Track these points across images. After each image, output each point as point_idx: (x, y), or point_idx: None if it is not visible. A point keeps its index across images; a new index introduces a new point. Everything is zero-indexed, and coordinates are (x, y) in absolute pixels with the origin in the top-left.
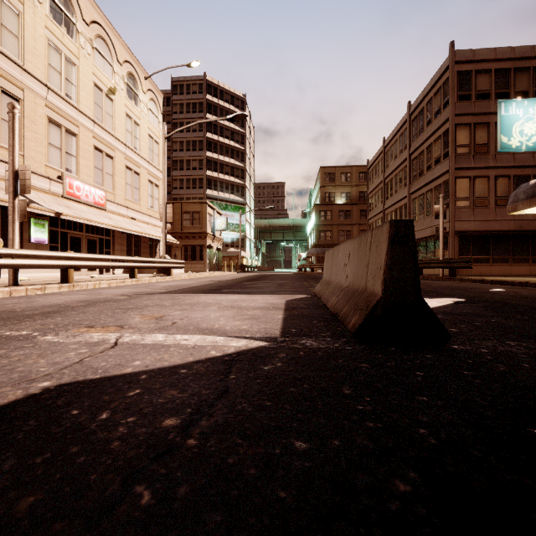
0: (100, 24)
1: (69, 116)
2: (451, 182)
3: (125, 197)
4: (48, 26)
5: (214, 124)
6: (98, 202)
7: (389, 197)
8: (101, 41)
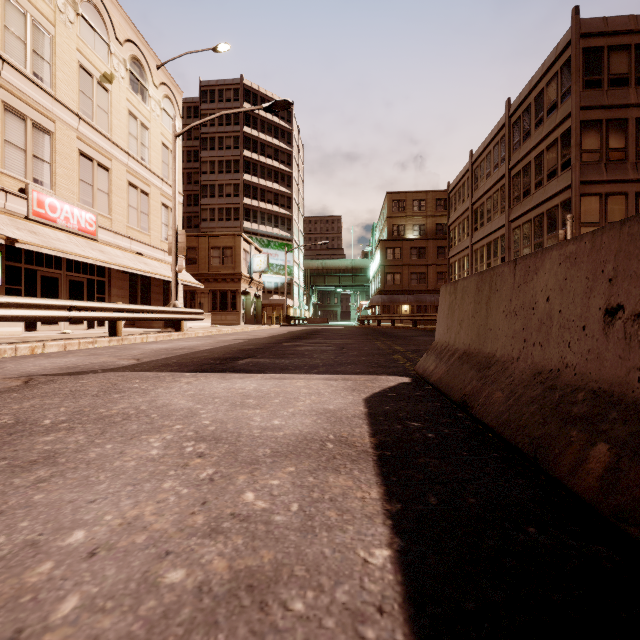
0: None
1: (38, 105)
2: (575, 202)
3: (127, 224)
4: None
5: (254, 139)
6: (85, 228)
7: (479, 227)
8: (91, 7)
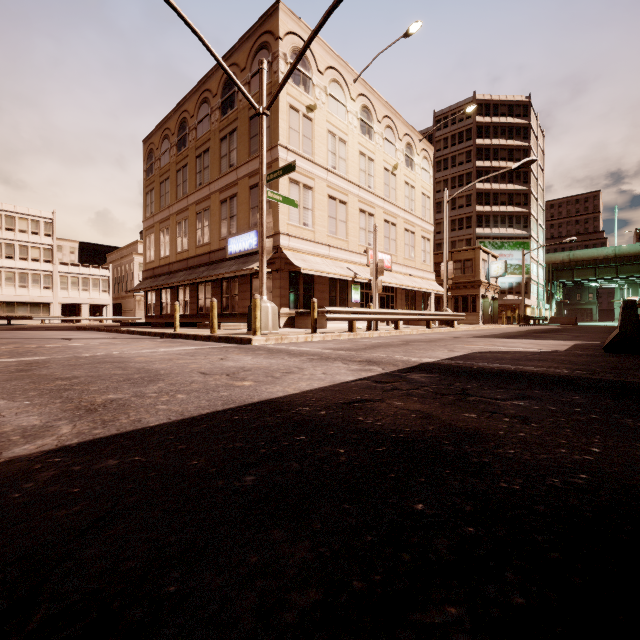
0: (387, 116)
1: (369, 202)
2: None
3: (403, 256)
4: (359, 141)
5: (486, 148)
6: (387, 265)
7: None
8: (388, 129)
